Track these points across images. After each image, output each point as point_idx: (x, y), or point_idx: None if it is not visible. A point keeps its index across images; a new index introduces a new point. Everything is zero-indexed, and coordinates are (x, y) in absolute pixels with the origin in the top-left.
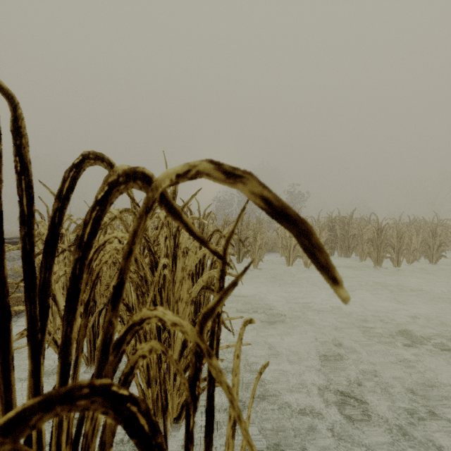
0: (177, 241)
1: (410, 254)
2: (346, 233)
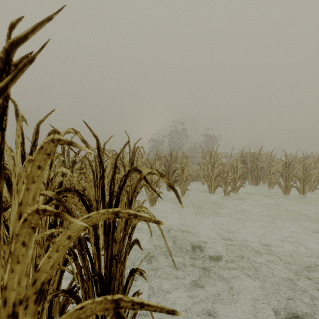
0: None
1: (311, 183)
2: (255, 166)
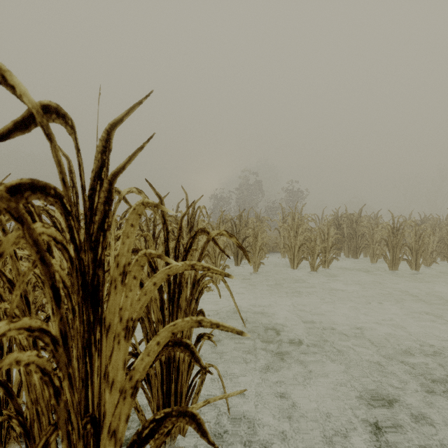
0: (98, 254)
1: (428, 256)
2: (354, 232)
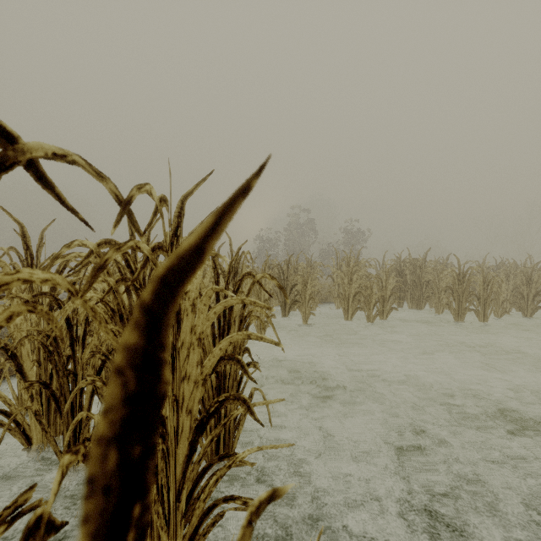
0: None
1: (499, 306)
2: (418, 279)
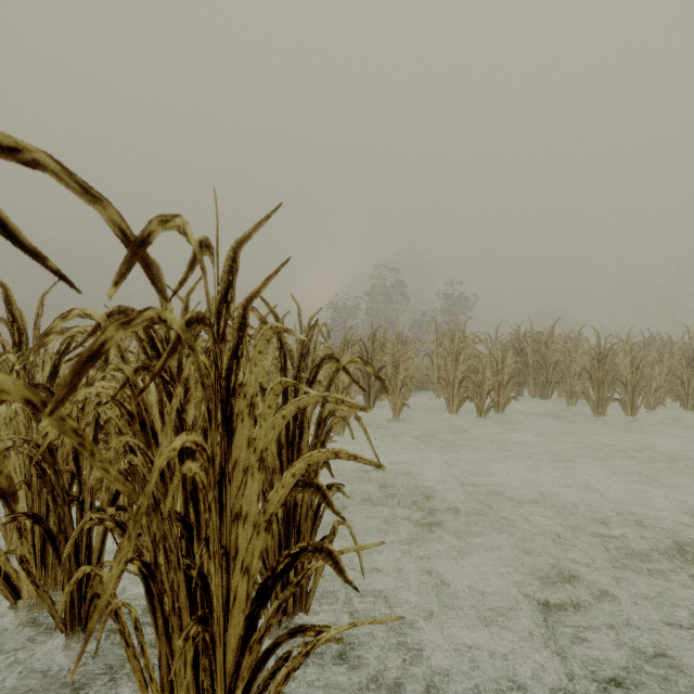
0: (233, 382)
1: (651, 394)
2: (543, 360)
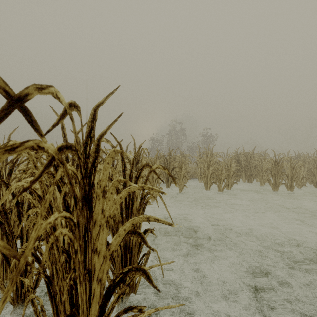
0: (92, 180)
1: (299, 181)
2: (249, 164)
